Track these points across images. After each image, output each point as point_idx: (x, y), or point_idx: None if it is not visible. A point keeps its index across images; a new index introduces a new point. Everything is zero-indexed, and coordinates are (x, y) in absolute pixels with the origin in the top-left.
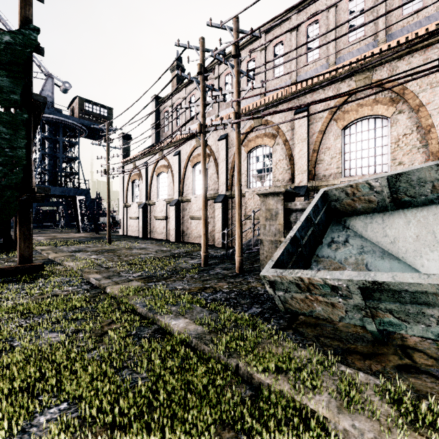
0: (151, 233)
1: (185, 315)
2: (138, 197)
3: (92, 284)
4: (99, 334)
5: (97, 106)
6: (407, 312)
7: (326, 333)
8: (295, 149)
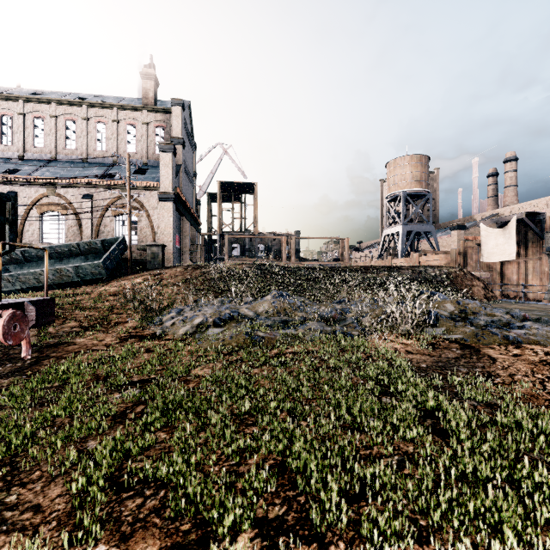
0: None
1: None
2: None
3: None
4: None
5: None
6: None
7: None
8: None
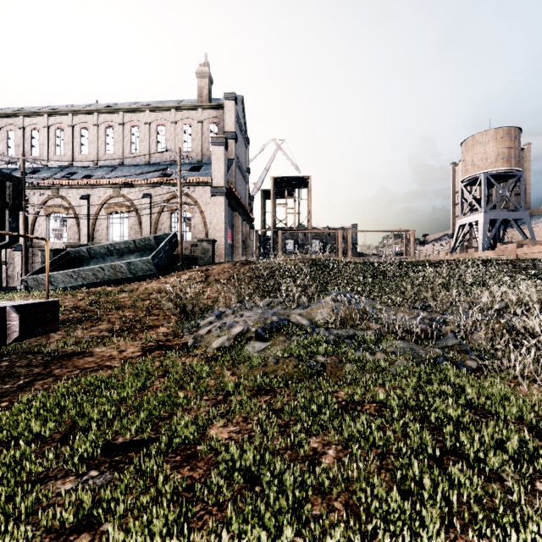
0: None
1: None
2: None
3: None
4: None
5: None
6: (58, 281)
7: None
8: (81, 221)
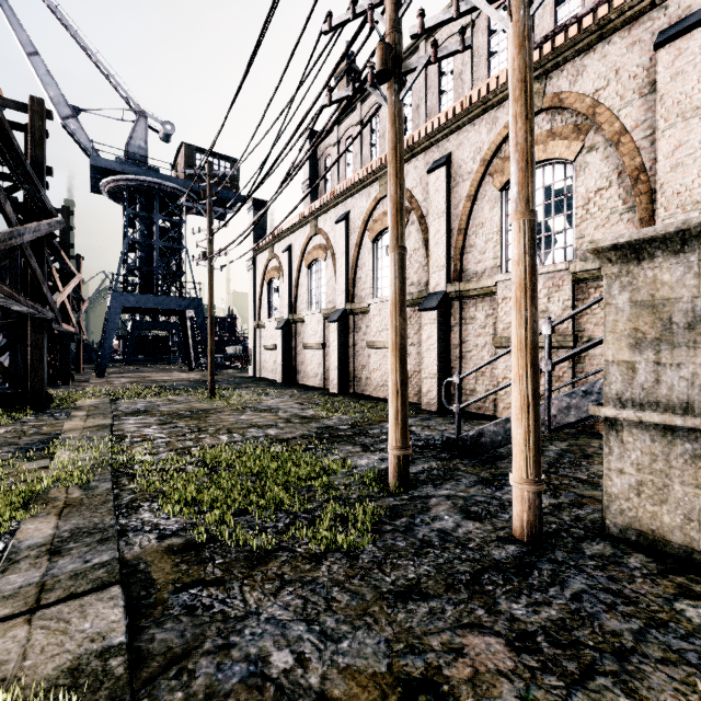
0: (298, 375)
1: None
2: (278, 309)
3: None
4: None
5: (214, 158)
6: None
7: None
8: (660, 145)
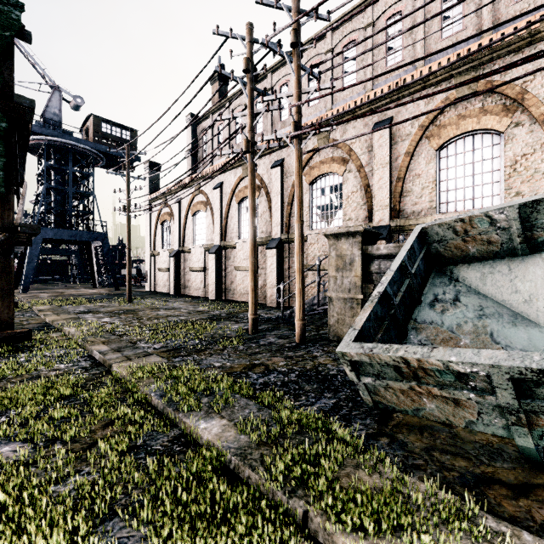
0: (186, 289)
1: (222, 413)
2: (169, 242)
3: (95, 359)
4: (85, 445)
5: (117, 127)
6: None
7: (442, 444)
8: (374, 177)
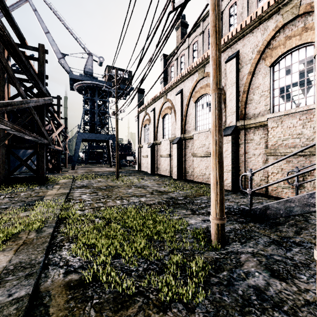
0: (158, 169)
1: None
2: (149, 138)
3: None
4: None
5: (120, 71)
6: None
7: None
8: None
